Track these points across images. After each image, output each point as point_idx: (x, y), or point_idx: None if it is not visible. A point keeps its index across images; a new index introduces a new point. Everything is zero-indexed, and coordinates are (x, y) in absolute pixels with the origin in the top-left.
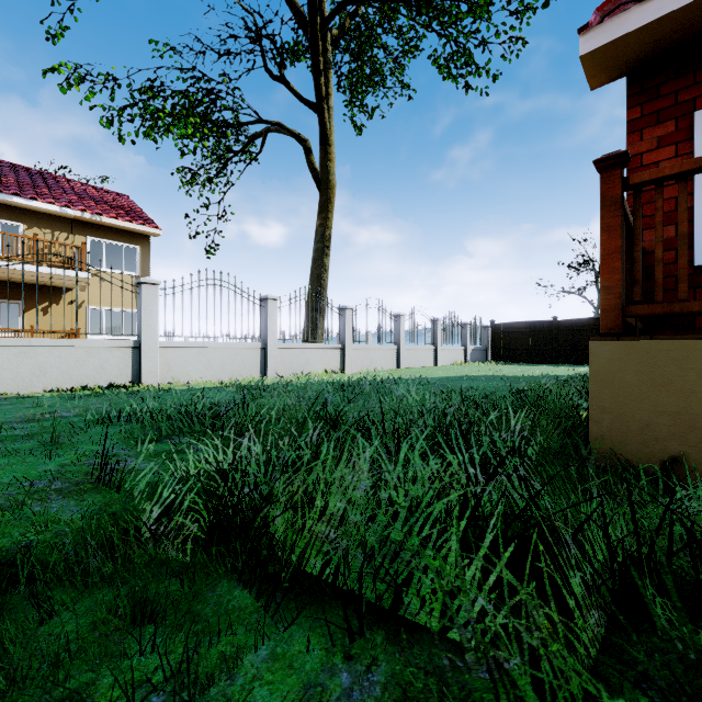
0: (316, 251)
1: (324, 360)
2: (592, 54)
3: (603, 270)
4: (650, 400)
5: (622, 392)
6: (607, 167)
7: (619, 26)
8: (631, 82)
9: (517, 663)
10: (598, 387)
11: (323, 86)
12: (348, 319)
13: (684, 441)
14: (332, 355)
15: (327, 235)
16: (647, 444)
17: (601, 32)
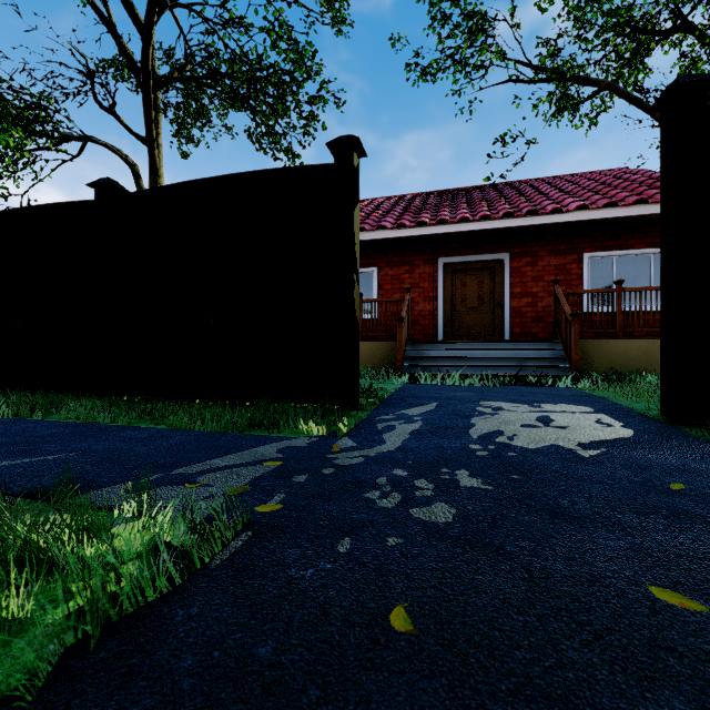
0: None
1: None
2: None
3: None
4: None
5: None
6: None
7: None
8: None
9: None
10: None
11: (154, 130)
12: None
13: None
14: None
15: None
16: None
17: None
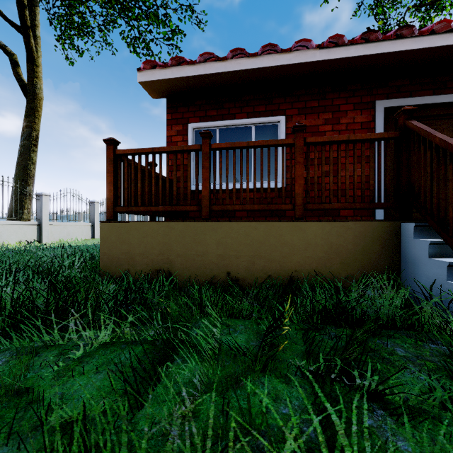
0: (22, 146)
1: (19, 233)
2: (144, 83)
3: (107, 190)
4: (119, 248)
5: (111, 245)
6: (108, 143)
7: (152, 75)
8: (168, 101)
9: None
10: (103, 244)
11: (27, 17)
12: (44, 203)
13: (129, 264)
14: (28, 230)
15: (34, 135)
16: (119, 267)
17: (146, 74)
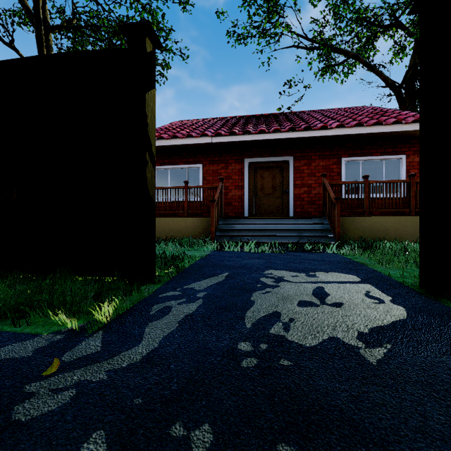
0: None
1: None
2: None
3: None
4: None
5: None
6: None
7: None
8: None
9: None
10: None
11: None
12: None
13: None
14: None
15: None
16: None
17: None
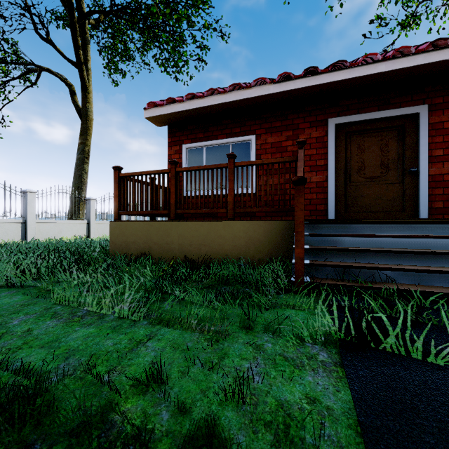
0: (78, 160)
1: (73, 230)
2: (149, 118)
3: (114, 200)
4: (121, 239)
5: (116, 237)
6: (115, 170)
7: (154, 112)
8: (169, 128)
9: (1, 277)
10: (111, 236)
11: (81, 55)
12: (92, 206)
13: (127, 249)
14: (80, 227)
15: (86, 150)
16: (120, 251)
17: (150, 112)
